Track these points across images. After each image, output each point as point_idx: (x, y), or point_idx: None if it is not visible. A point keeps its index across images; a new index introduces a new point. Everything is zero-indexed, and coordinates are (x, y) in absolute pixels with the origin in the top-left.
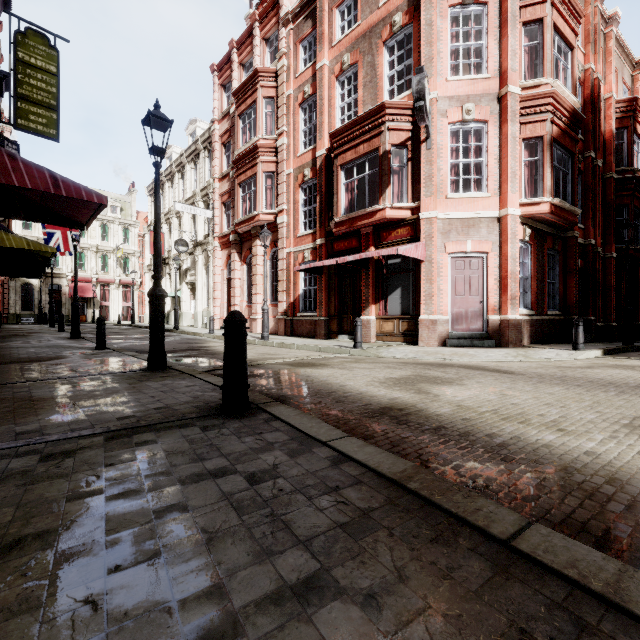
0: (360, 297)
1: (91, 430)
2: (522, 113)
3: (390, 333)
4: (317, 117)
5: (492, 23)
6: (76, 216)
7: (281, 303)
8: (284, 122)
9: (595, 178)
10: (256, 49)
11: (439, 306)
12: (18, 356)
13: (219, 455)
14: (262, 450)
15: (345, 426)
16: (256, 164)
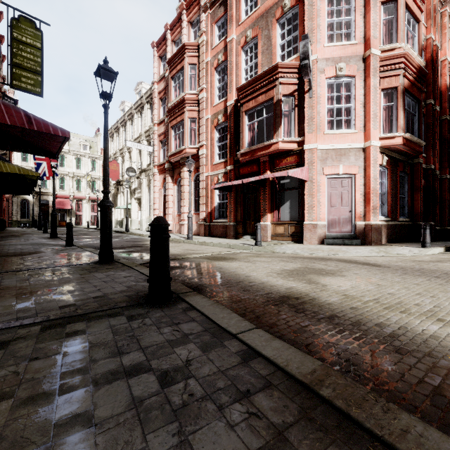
0: (259, 208)
1: (32, 319)
2: (381, 70)
3: (281, 234)
4: (228, 77)
5: (358, 3)
6: (48, 147)
7: (202, 212)
8: (204, 81)
9: (434, 119)
10: (184, 29)
11: (318, 214)
12: (7, 251)
13: (137, 348)
14: (177, 343)
15: (251, 314)
16: (184, 112)
